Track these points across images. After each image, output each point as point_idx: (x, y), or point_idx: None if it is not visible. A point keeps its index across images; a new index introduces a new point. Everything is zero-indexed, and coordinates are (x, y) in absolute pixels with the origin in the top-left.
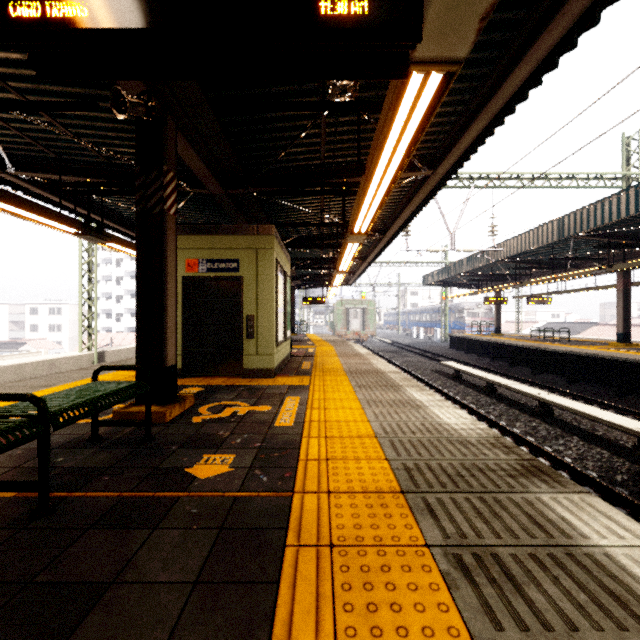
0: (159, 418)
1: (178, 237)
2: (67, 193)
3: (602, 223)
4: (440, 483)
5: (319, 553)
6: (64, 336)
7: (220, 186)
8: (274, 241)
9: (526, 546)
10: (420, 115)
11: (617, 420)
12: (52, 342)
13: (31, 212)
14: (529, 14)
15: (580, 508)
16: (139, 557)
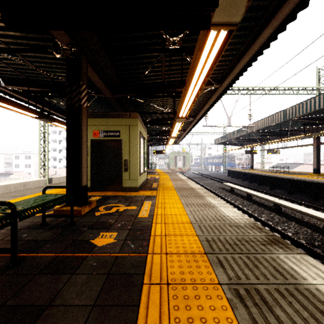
0: (78, 213)
1: (89, 119)
2: (32, 96)
3: (306, 112)
4: (225, 248)
5: (161, 288)
6: (32, 170)
7: (110, 93)
8: (138, 121)
9: (273, 284)
10: (214, 54)
11: (315, 213)
12: (26, 173)
13: (12, 106)
14: (271, 2)
15: (301, 262)
16: (63, 290)
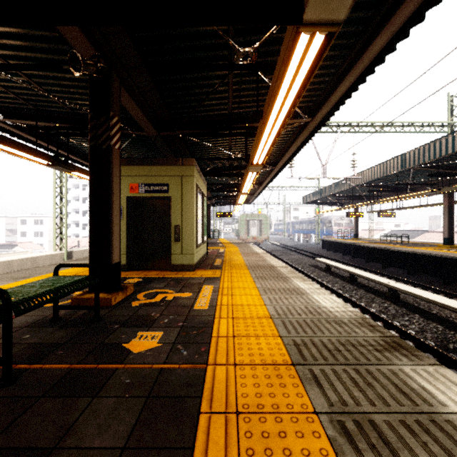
0: (106, 303)
1: (123, 167)
2: (42, 135)
3: (434, 158)
4: (322, 356)
5: (227, 420)
6: (45, 240)
7: (154, 129)
8: (194, 170)
9: (396, 413)
10: (306, 70)
11: (448, 302)
12: (36, 244)
13: (13, 148)
14: None
15: (436, 378)
16: (79, 423)
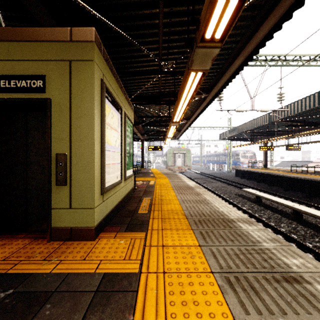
0: None
1: None
2: None
3: None
4: None
5: None
6: None
7: None
8: (96, 52)
9: None
10: None
11: None
12: None
13: None
14: None
15: None
16: None
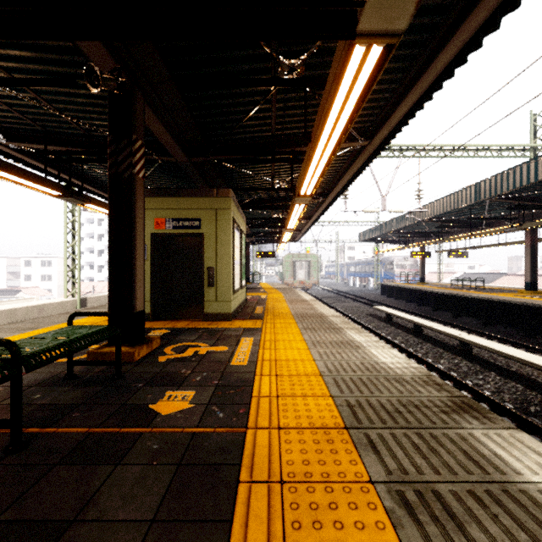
0: (128, 358)
1: (148, 199)
2: (51, 161)
3: (514, 187)
4: (380, 419)
5: (270, 490)
6: (54, 285)
7: (184, 154)
8: (231, 202)
9: (464, 482)
10: (361, 86)
11: (529, 358)
12: (43, 290)
13: (18, 176)
14: None
15: (510, 444)
16: (101, 494)
